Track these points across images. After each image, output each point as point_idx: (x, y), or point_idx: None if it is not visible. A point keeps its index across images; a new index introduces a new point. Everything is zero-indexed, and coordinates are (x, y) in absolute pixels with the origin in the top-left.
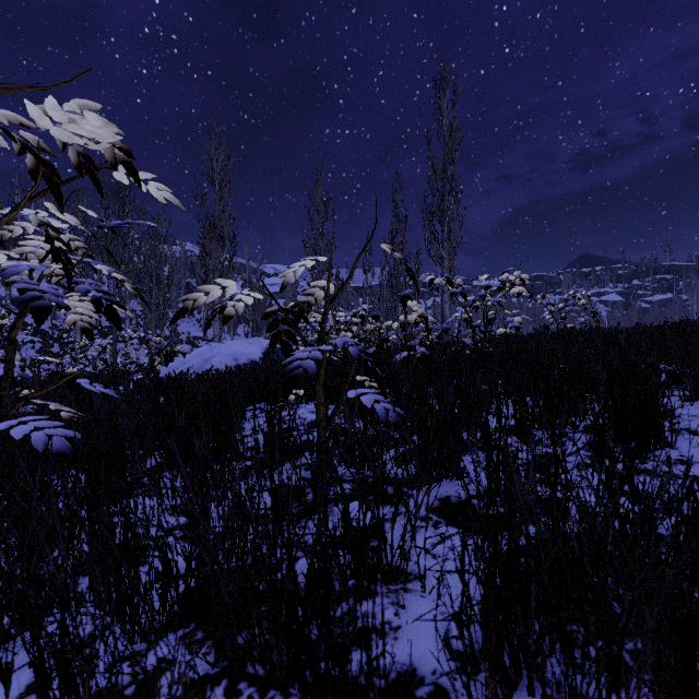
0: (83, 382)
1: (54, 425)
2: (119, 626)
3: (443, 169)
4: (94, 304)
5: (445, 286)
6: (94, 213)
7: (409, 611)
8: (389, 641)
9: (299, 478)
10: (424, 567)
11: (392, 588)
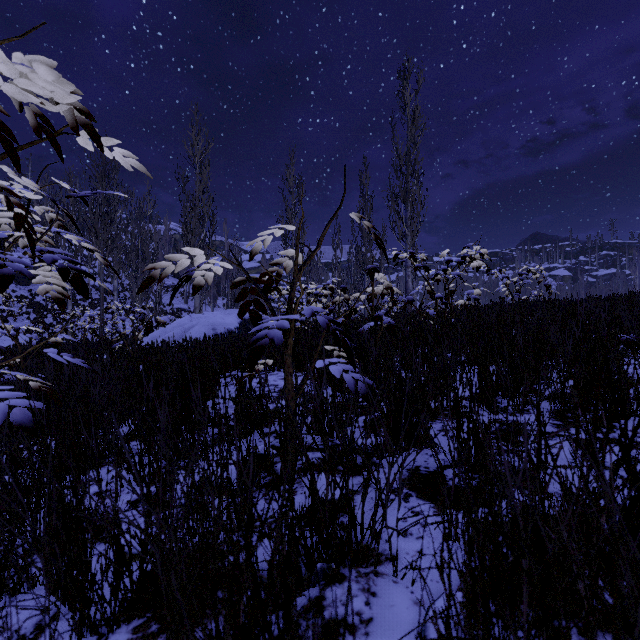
0: (50, 352)
1: (17, 395)
2: (70, 614)
3: (407, 153)
4: (60, 273)
5: (408, 261)
6: (67, 185)
7: (380, 599)
8: (359, 638)
9: (268, 448)
10: (396, 550)
11: (362, 571)
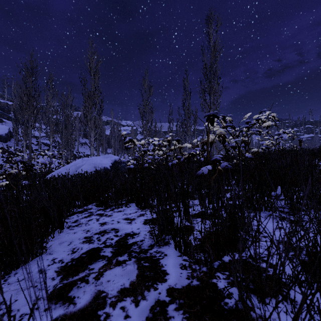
0: None
1: None
2: None
3: (211, 66)
4: None
5: None
6: None
7: None
8: None
9: None
10: None
11: None
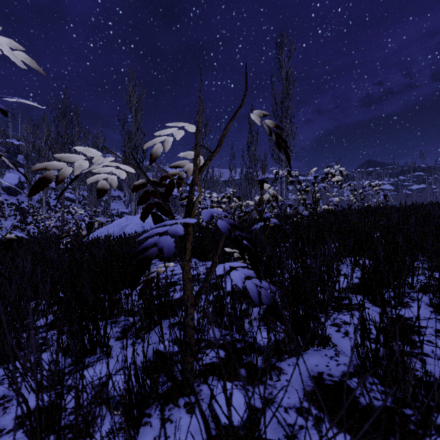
0: None
1: None
2: None
3: (282, 101)
4: None
5: (283, 178)
6: None
7: None
8: None
9: (167, 353)
10: None
11: None
